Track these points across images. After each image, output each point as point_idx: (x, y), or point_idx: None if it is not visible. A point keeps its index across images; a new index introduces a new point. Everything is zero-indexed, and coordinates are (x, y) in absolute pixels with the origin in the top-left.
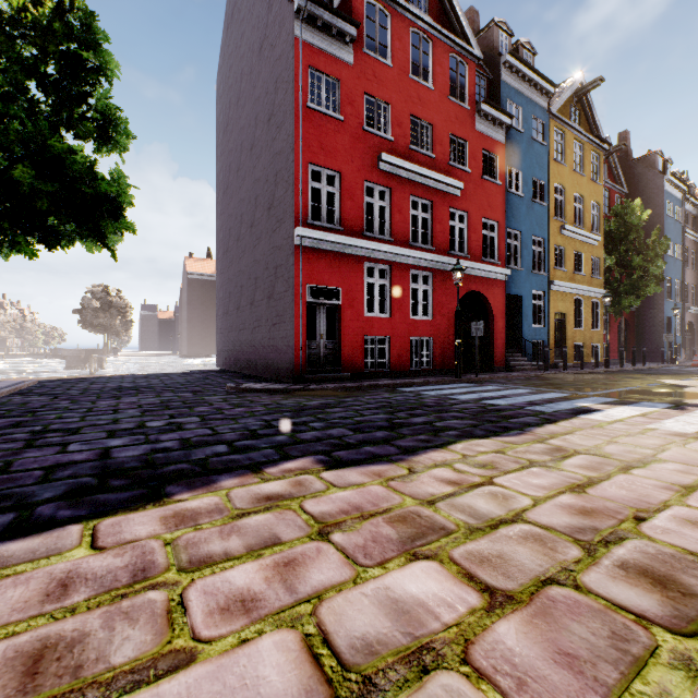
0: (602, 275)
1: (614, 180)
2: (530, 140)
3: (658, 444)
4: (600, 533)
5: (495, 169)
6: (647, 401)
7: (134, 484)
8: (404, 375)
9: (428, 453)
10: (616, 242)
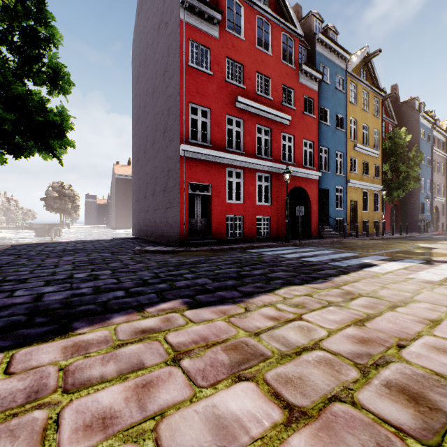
0: (380, 176)
1: (388, 116)
2: (334, 89)
3: (414, 289)
4: (372, 358)
5: (312, 108)
6: (408, 259)
7: (51, 321)
8: (252, 241)
9: (260, 296)
10: (389, 155)
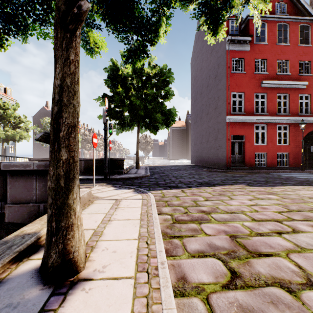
0: None
1: None
2: None
3: None
4: None
5: None
6: None
7: (208, 184)
8: (273, 169)
9: (277, 186)
10: None
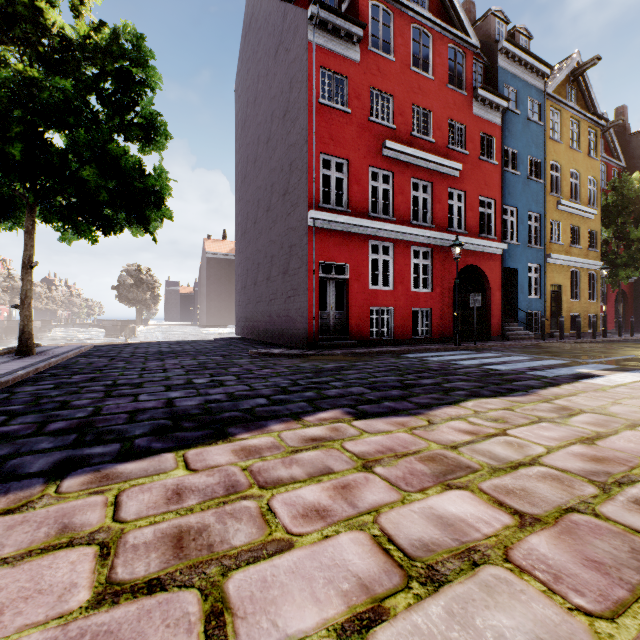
0: (599, 247)
1: (611, 154)
2: (526, 120)
3: None
4: (613, 476)
5: (492, 150)
6: None
7: (202, 426)
8: (405, 343)
9: (442, 408)
10: (614, 215)
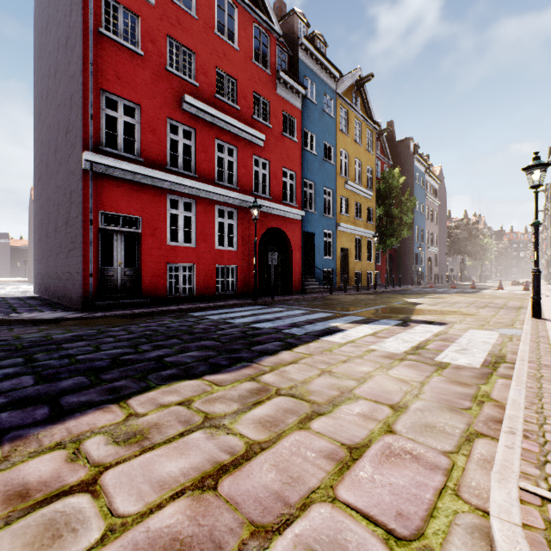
0: (374, 221)
1: (384, 154)
2: (322, 111)
3: (365, 371)
4: None
5: (294, 129)
6: (385, 319)
7: None
8: (209, 299)
9: (83, 415)
10: (384, 198)
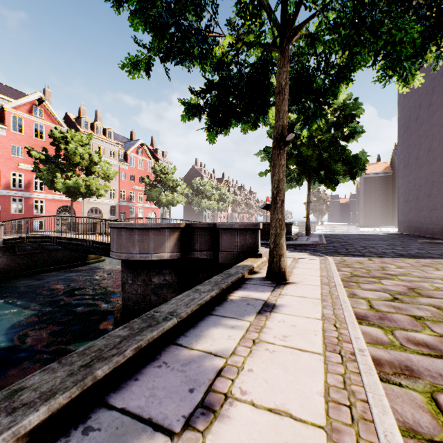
0: None
1: None
2: None
3: None
4: None
5: None
6: None
7: (413, 256)
8: None
9: None
10: None
